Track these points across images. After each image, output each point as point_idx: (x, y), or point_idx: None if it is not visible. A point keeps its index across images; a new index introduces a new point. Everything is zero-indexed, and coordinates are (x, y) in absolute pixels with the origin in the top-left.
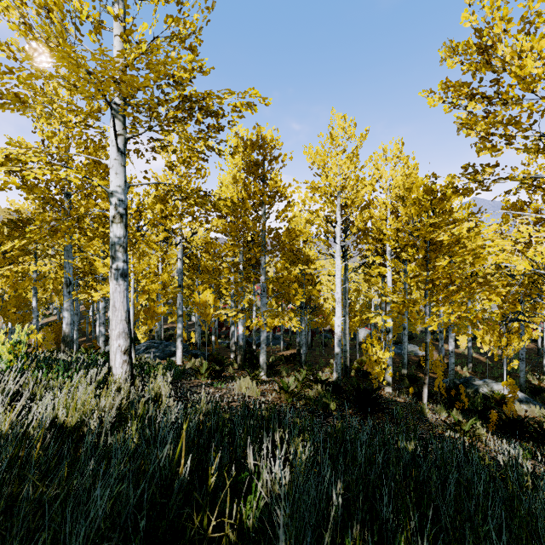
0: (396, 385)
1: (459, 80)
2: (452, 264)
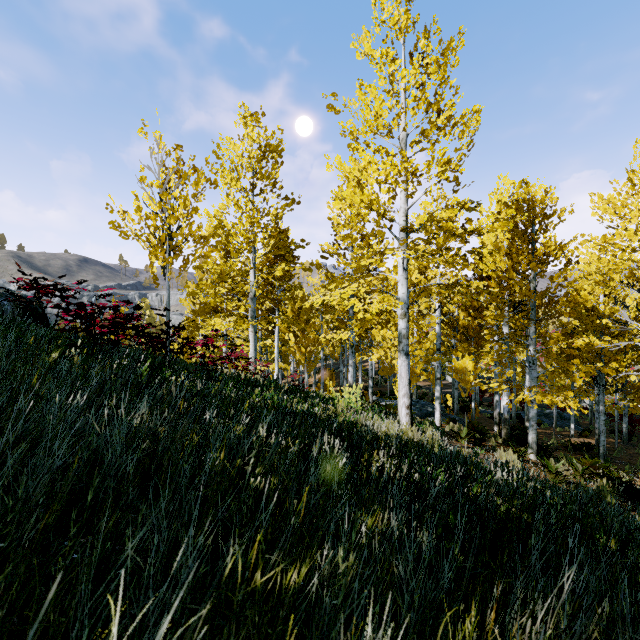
0: None
1: None
2: None
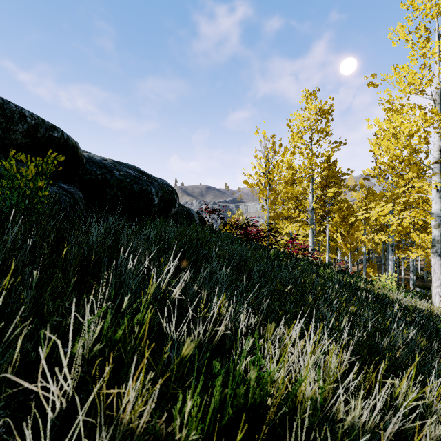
0: None
1: None
2: None
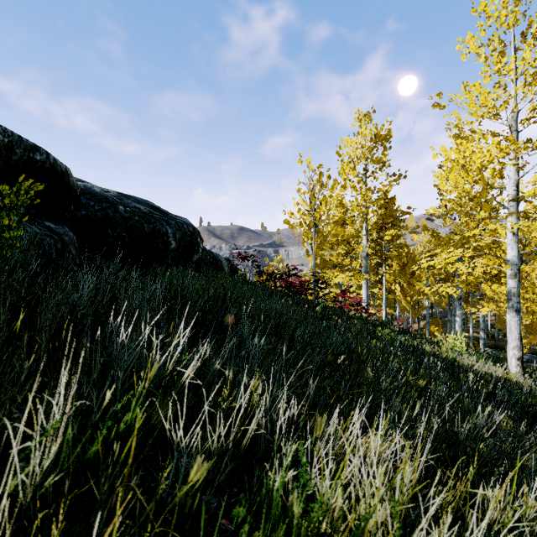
0: None
1: None
2: None
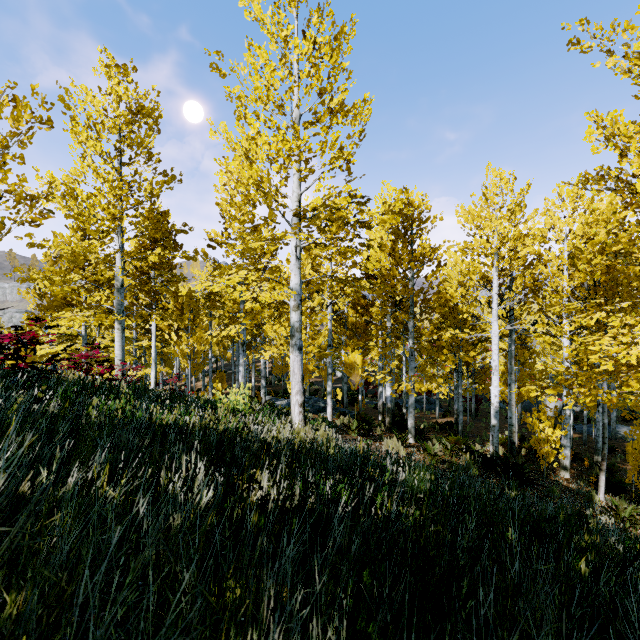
0: (580, 472)
1: (594, 177)
2: (632, 337)
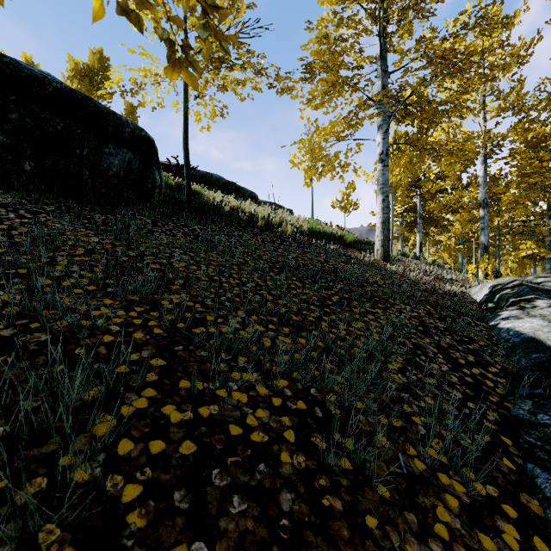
0: None
1: None
2: None
